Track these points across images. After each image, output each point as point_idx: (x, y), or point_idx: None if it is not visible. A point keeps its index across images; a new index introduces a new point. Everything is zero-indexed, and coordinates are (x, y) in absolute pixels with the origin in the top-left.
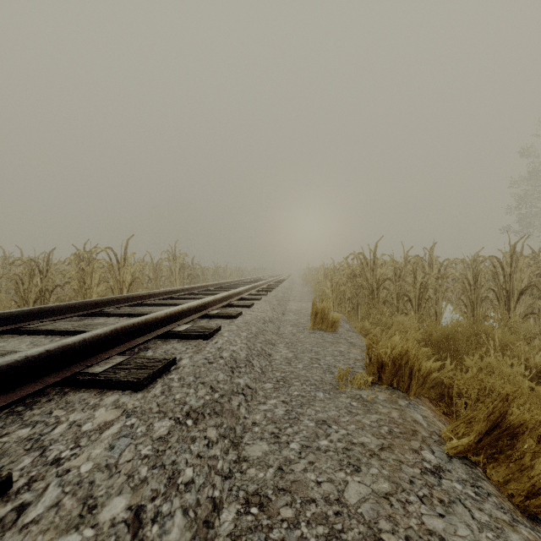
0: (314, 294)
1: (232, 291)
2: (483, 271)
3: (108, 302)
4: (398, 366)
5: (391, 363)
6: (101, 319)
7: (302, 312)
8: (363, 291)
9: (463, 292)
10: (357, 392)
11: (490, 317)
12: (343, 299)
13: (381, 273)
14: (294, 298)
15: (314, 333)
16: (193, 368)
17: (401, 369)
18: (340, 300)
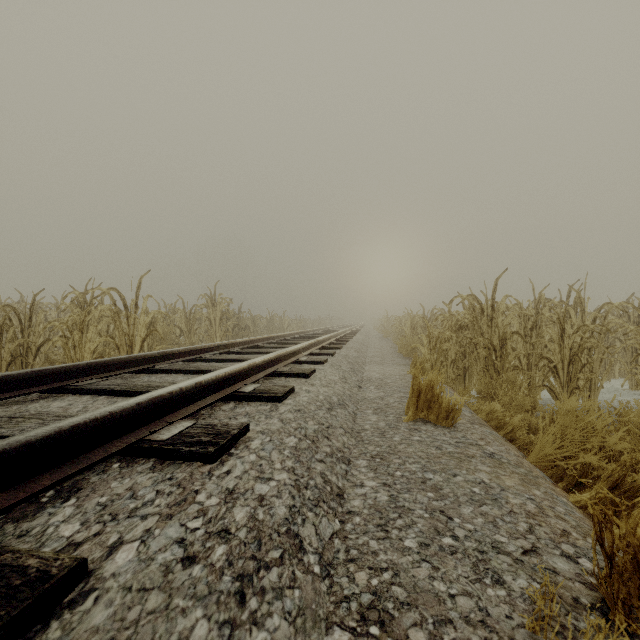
0: (398, 352)
1: (282, 350)
2: None
3: (90, 368)
4: None
5: None
6: (67, 398)
7: (387, 383)
8: (478, 351)
9: None
10: None
11: None
12: (446, 362)
13: (504, 324)
14: (372, 359)
15: (418, 431)
16: (121, 604)
17: None
18: (441, 364)
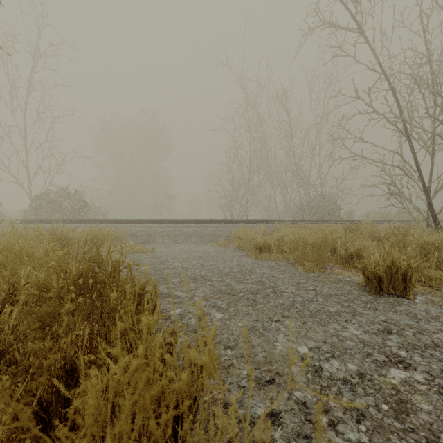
0: None
1: None
2: None
3: None
4: None
5: None
6: None
7: None
8: None
9: None
10: None
11: None
12: None
13: None
14: None
15: None
16: None
17: None
18: None
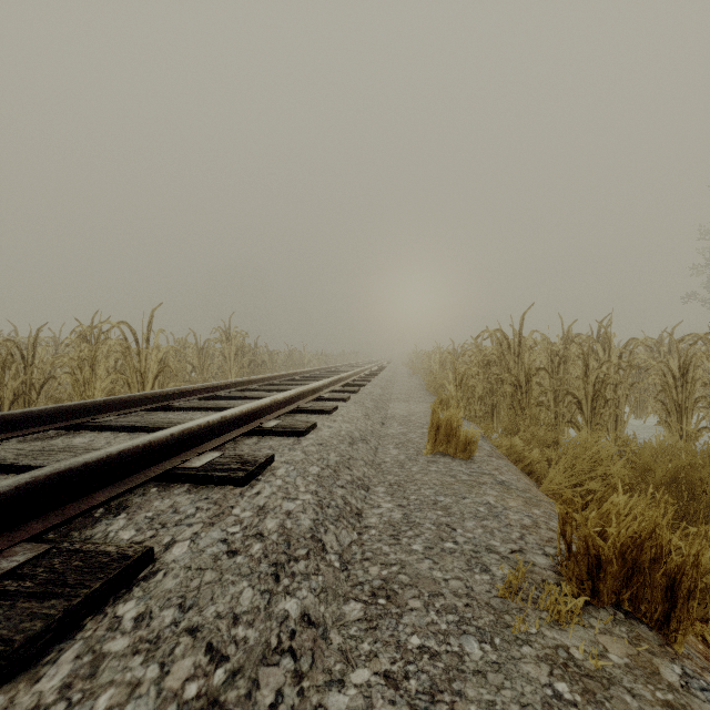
0: (426, 389)
1: (304, 387)
2: (698, 357)
3: (107, 405)
4: (631, 562)
5: (617, 555)
6: (87, 435)
7: (411, 420)
8: (504, 387)
9: (664, 389)
10: (555, 638)
11: (709, 429)
12: (473, 399)
13: (531, 360)
14: (398, 396)
15: (436, 462)
16: (185, 576)
17: (641, 572)
18: (468, 400)
